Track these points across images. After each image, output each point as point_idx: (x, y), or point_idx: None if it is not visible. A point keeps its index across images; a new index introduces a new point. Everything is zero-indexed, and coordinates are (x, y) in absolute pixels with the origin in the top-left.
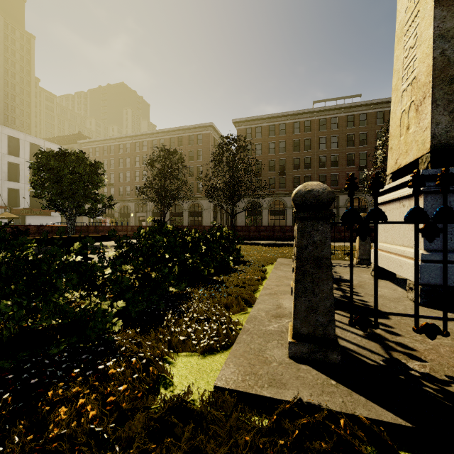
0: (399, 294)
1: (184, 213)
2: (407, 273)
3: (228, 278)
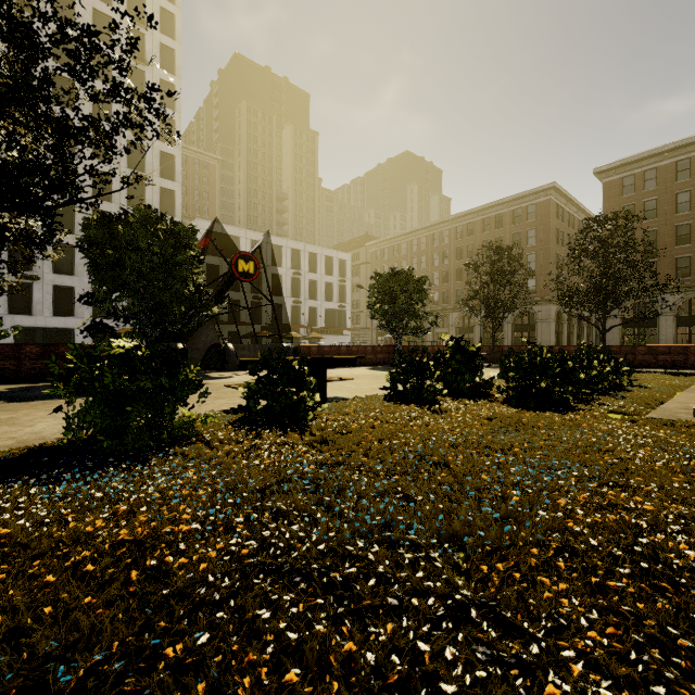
0: None
1: (505, 327)
2: None
3: (626, 393)
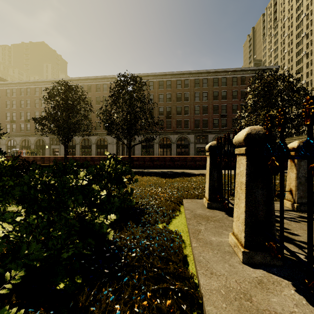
0: None
1: (92, 146)
2: None
3: None
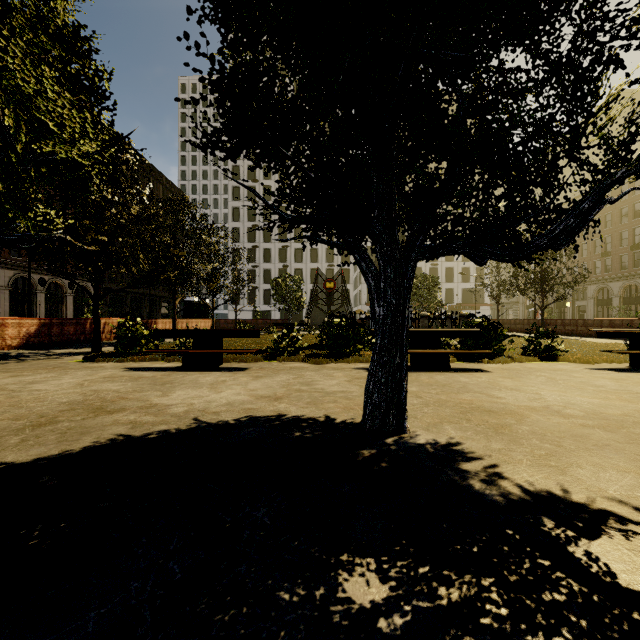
0: None
1: None
2: None
3: None
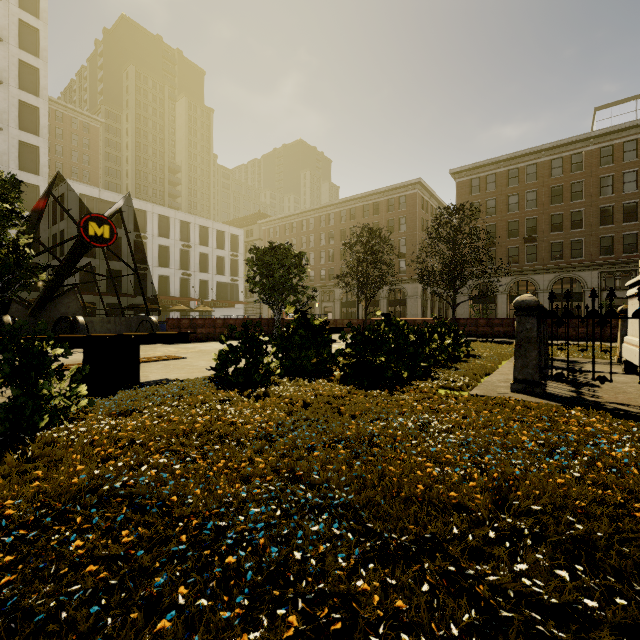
0: (634, 380)
1: (382, 302)
2: (637, 361)
3: (461, 365)
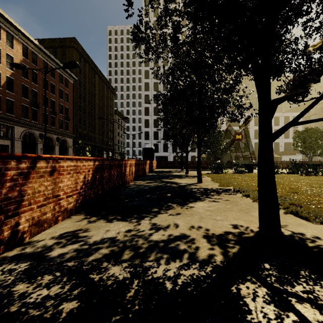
0: None
1: None
2: None
3: None
